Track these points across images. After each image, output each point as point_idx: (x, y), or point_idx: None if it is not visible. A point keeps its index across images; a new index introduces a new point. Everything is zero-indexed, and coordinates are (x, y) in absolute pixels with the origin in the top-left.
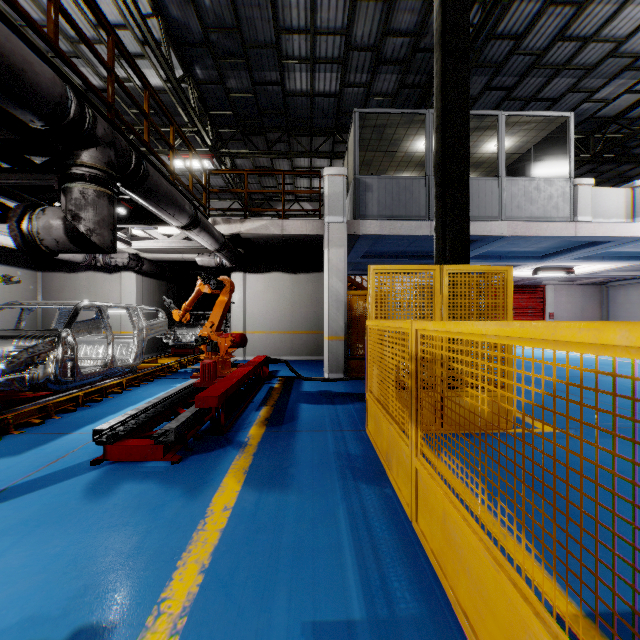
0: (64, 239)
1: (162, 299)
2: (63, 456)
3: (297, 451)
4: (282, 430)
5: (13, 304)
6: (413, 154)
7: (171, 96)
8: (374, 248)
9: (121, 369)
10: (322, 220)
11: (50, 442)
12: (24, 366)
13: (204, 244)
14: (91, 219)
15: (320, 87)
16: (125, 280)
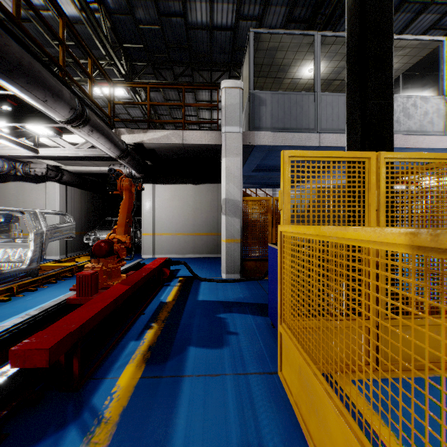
0: None
1: (87, 206)
2: None
3: (177, 441)
4: (165, 374)
5: None
6: (298, 81)
7: (87, 27)
8: (264, 162)
9: (6, 276)
10: (220, 131)
11: None
12: None
13: (102, 148)
14: None
15: (218, 20)
16: (49, 189)
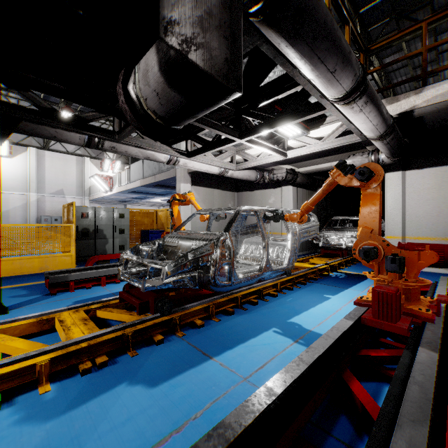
0: (161, 83)
1: None
2: (179, 426)
3: None
4: None
5: (200, 211)
6: None
7: None
8: None
9: (275, 273)
10: None
11: (188, 370)
12: (186, 268)
13: (365, 128)
14: (188, 19)
15: None
16: (284, 192)
